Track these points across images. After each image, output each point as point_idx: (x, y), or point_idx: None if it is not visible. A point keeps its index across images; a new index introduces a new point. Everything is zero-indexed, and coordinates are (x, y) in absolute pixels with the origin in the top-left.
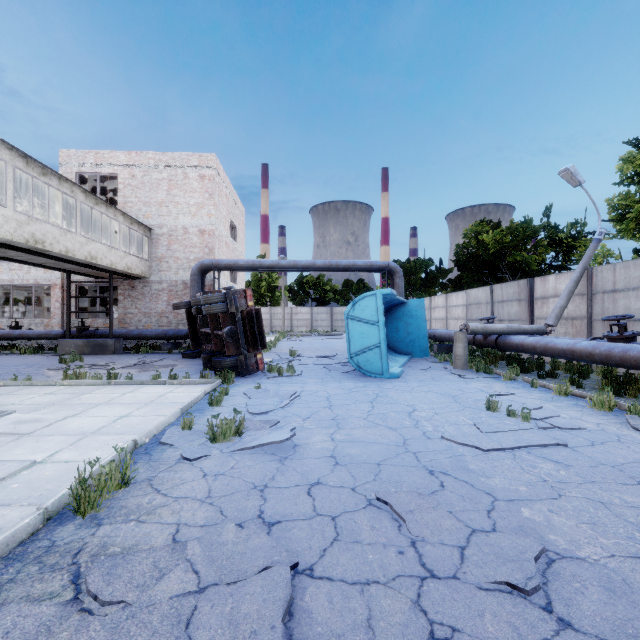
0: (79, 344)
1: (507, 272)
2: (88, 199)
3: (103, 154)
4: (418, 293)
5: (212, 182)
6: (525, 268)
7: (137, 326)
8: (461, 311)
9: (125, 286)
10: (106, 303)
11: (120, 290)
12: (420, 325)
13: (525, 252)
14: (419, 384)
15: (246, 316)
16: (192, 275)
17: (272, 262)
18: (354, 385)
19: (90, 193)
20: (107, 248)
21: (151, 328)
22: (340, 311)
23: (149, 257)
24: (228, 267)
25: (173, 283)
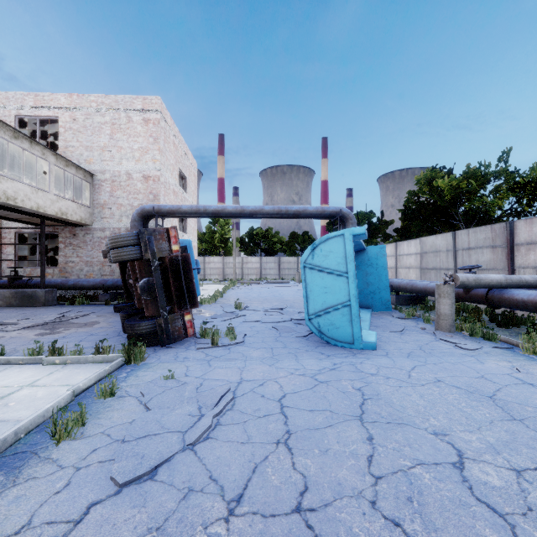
0: (6, 295)
1: (461, 220)
2: (2, 130)
3: (43, 96)
4: None
5: (157, 126)
6: (484, 214)
7: (78, 275)
8: (414, 260)
9: (66, 234)
10: (54, 252)
11: (61, 238)
12: (381, 275)
13: (482, 198)
14: (412, 363)
15: (169, 264)
16: (132, 221)
17: (217, 207)
18: (318, 365)
19: (5, 124)
20: (32, 189)
21: (93, 277)
22: (287, 260)
23: (91, 203)
24: (171, 213)
25: (116, 231)
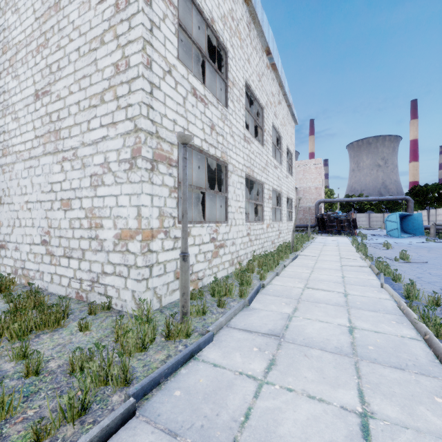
0: None
1: None
2: None
3: None
4: (433, 205)
5: (320, 169)
6: None
7: None
8: None
9: None
10: None
11: None
12: (419, 223)
13: None
14: (411, 239)
15: (352, 220)
16: (316, 205)
17: (348, 199)
18: (388, 238)
19: None
20: None
21: (297, 224)
22: (375, 216)
23: (296, 199)
24: (330, 202)
25: (305, 207)
